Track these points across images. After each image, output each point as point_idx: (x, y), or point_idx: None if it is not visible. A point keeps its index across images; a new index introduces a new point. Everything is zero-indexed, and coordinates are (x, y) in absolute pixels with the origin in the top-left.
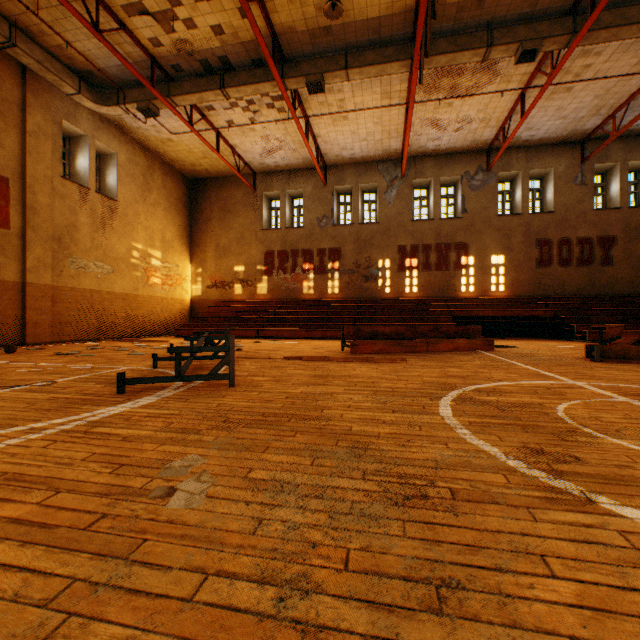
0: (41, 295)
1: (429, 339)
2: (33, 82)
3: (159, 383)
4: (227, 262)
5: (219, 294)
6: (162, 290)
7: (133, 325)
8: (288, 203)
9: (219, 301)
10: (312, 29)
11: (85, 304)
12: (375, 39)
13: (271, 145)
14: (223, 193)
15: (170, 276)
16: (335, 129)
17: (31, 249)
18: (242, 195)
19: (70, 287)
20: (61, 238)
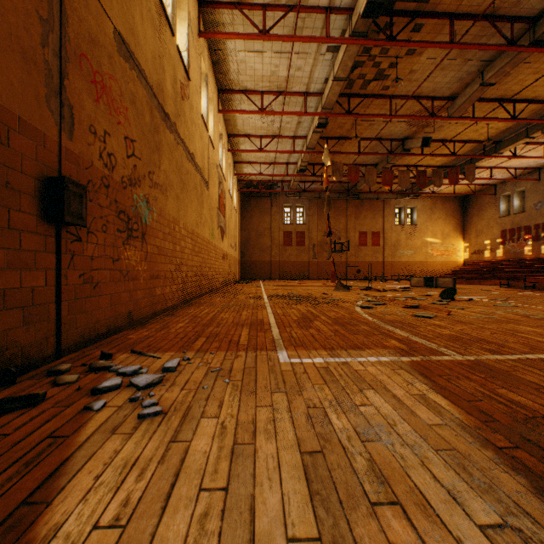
0: (388, 264)
1: (480, 280)
2: (386, 200)
3: (376, 282)
4: (480, 239)
5: (476, 257)
6: (441, 258)
7: (424, 274)
8: (517, 197)
9: (474, 261)
10: (451, 160)
11: (402, 266)
12: (479, 150)
13: (486, 177)
14: (478, 200)
15: (446, 250)
16: (512, 162)
17: (385, 251)
18: (488, 199)
19: (397, 261)
20: (394, 245)
